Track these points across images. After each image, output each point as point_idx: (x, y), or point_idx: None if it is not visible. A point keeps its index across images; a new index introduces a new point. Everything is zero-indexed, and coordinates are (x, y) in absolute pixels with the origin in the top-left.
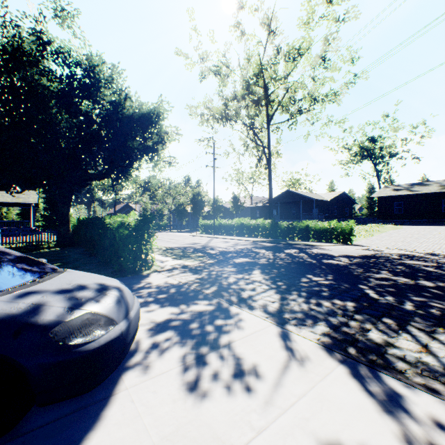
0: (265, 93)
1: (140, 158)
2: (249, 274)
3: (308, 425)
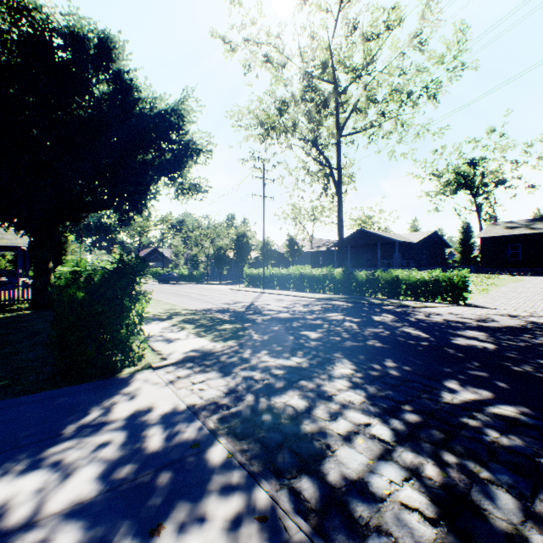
0: (335, 88)
1: (155, 178)
2: (332, 378)
3: None
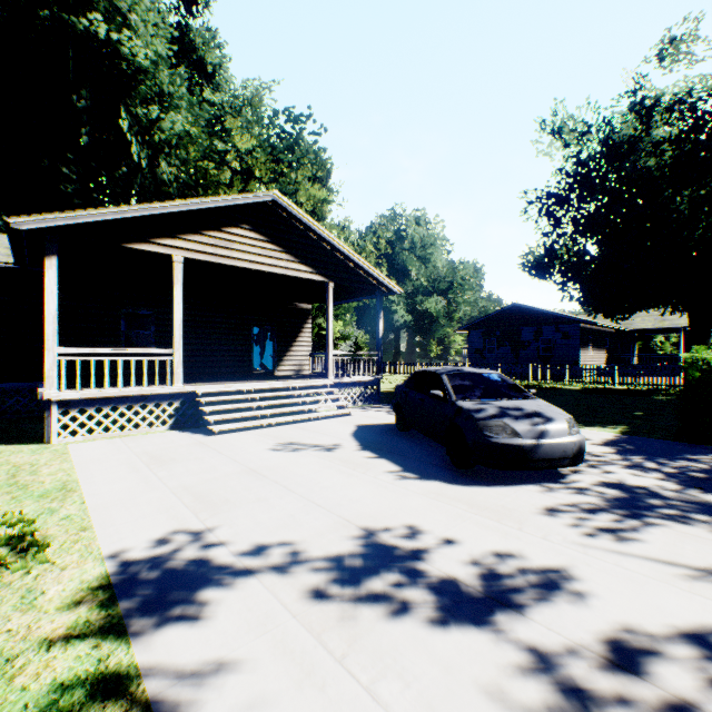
0: None
1: None
2: None
3: (580, 564)
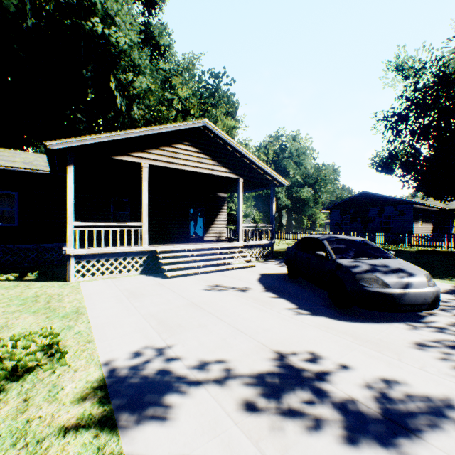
0: None
1: None
2: None
3: None
